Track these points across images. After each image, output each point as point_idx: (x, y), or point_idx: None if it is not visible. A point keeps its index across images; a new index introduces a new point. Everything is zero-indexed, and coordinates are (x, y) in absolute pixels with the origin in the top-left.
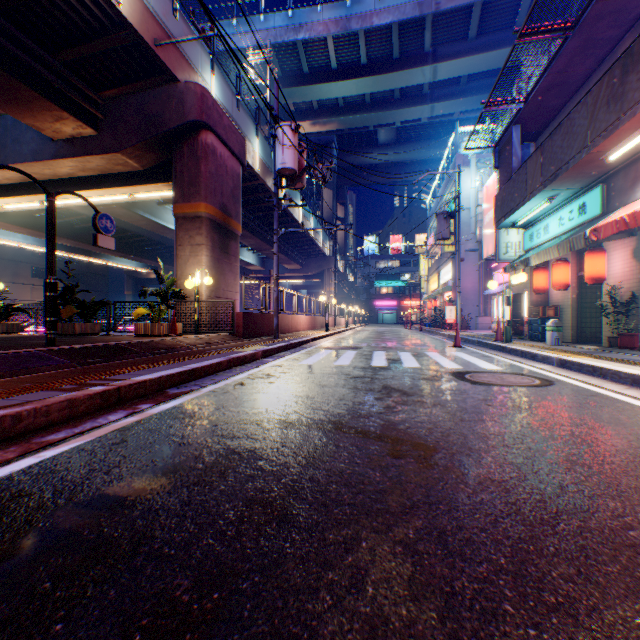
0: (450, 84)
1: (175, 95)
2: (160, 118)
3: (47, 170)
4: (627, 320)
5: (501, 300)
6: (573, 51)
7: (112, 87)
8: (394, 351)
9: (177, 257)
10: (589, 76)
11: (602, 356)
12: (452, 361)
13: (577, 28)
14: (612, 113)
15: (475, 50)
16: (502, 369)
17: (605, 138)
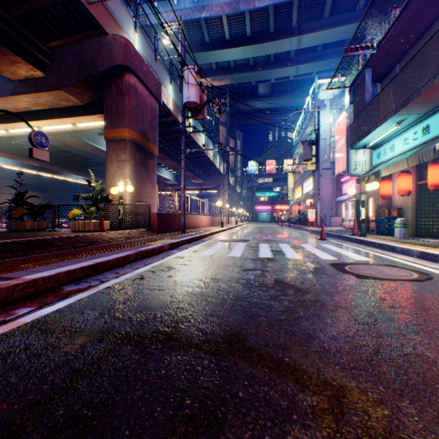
0: (310, 51)
1: (105, 45)
2: (93, 63)
3: (8, 104)
4: None
5: (350, 204)
6: (422, 0)
7: (56, 39)
8: (275, 243)
9: (107, 170)
10: (431, 24)
11: None
12: (325, 252)
13: None
14: None
15: (328, 26)
16: (372, 260)
17: None
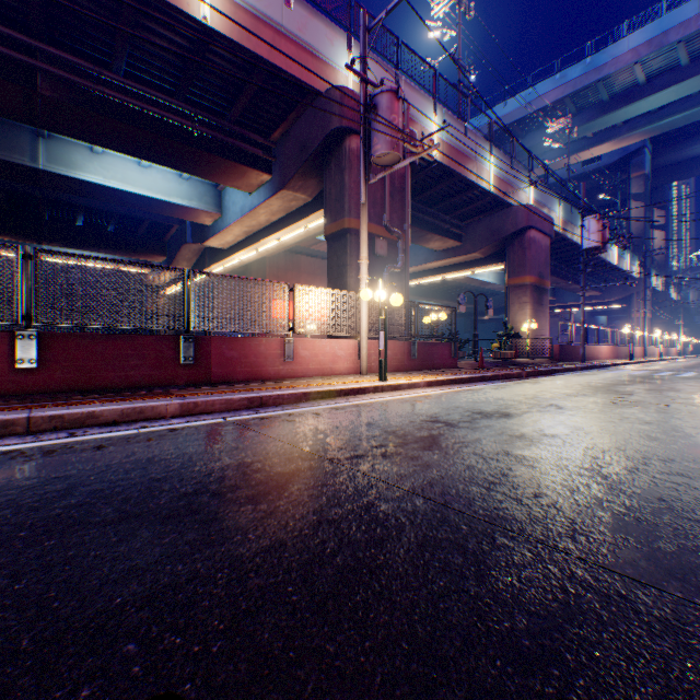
0: None
1: (509, 214)
2: (499, 230)
3: (428, 266)
4: None
5: None
6: None
7: (470, 217)
8: (684, 372)
9: (508, 311)
10: None
11: None
12: None
13: None
14: None
15: None
16: None
17: None
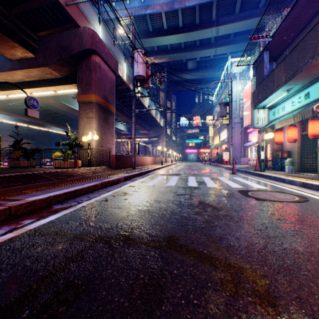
0: (225, 38)
1: (78, 34)
2: (69, 47)
3: (8, 77)
4: None
5: (254, 148)
6: (304, 4)
7: (43, 30)
8: (199, 176)
9: (79, 124)
10: (310, 20)
11: None
12: (235, 183)
13: None
14: None
15: (238, 19)
16: (268, 188)
17: None
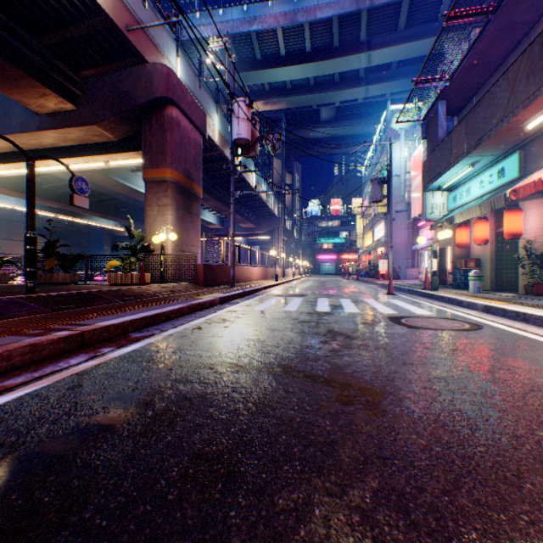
0: (382, 69)
1: (144, 74)
2: (131, 95)
3: (33, 140)
4: (541, 271)
5: (427, 254)
6: (494, 33)
7: (89, 68)
8: (335, 298)
9: (146, 216)
10: (507, 56)
11: (522, 302)
12: (387, 307)
13: (498, 12)
14: (531, 85)
15: (404, 40)
16: (433, 314)
17: (525, 108)
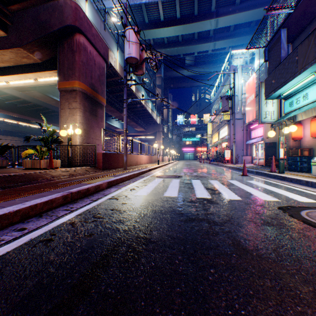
0: (224, 31)
1: (57, 8)
2: (47, 23)
3: None
4: None
5: (260, 146)
6: None
7: (16, 3)
8: (205, 179)
9: (60, 117)
10: None
11: None
12: (260, 191)
13: None
14: None
15: (239, 10)
16: None
17: None
